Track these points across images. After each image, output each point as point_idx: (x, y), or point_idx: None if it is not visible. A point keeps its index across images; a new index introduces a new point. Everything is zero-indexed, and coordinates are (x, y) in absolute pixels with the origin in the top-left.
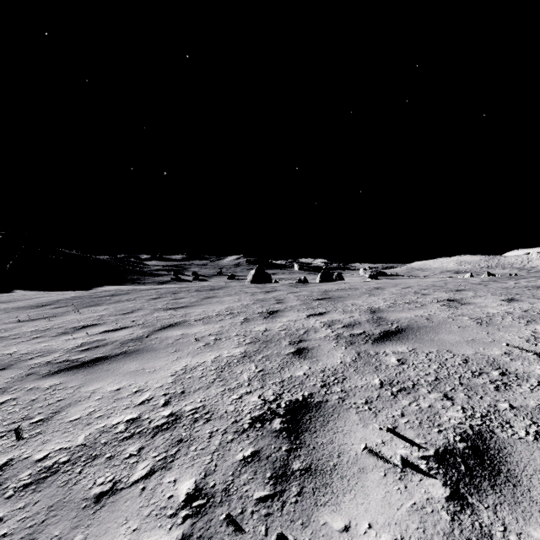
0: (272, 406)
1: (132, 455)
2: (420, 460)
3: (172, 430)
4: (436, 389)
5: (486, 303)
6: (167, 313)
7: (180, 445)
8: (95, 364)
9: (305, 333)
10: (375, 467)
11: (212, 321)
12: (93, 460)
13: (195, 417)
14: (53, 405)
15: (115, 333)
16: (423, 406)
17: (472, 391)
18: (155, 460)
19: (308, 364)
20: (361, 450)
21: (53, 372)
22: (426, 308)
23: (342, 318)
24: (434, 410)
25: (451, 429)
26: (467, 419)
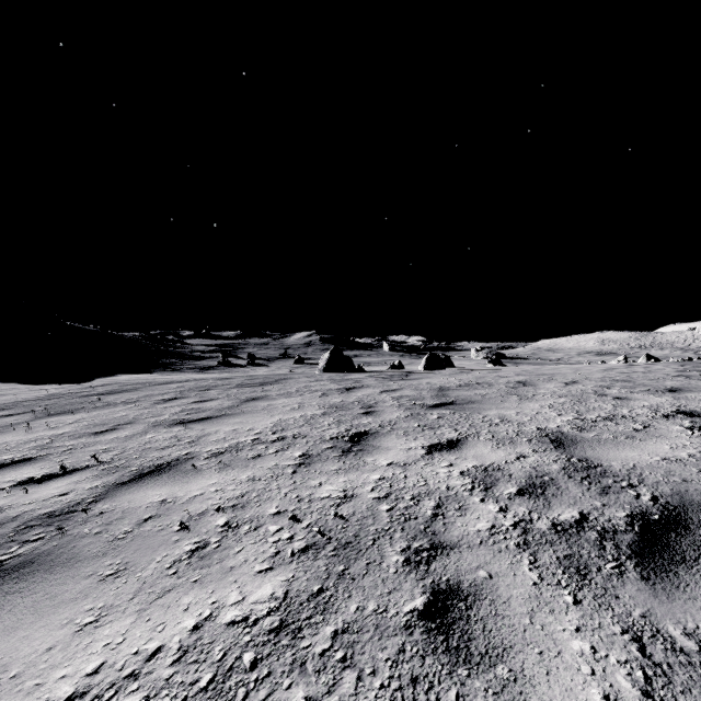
0: None
1: None
2: None
3: None
4: None
5: None
6: (170, 433)
7: None
8: None
9: (438, 515)
10: None
11: (238, 461)
12: None
13: None
14: None
15: (36, 490)
16: None
17: None
18: None
19: None
20: None
21: None
22: (663, 435)
23: (504, 461)
24: None
25: None
26: None
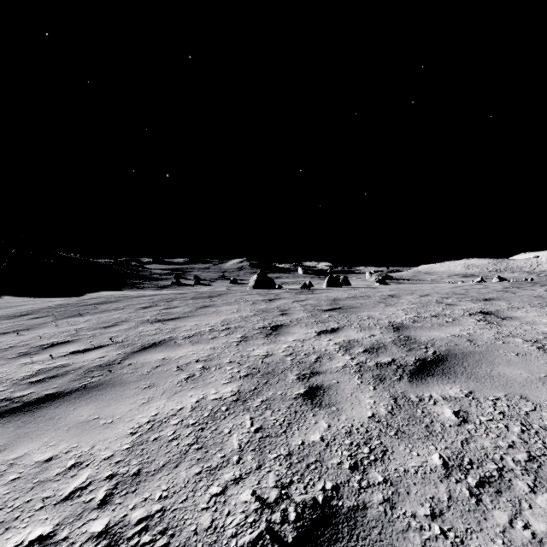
0: (274, 517)
1: None
2: None
3: None
4: (541, 483)
5: (532, 317)
6: (154, 327)
7: None
8: (39, 406)
9: (318, 361)
10: None
11: (203, 340)
12: None
13: (141, 542)
14: None
15: (84, 355)
16: (537, 529)
17: None
18: None
19: (326, 419)
20: None
21: None
22: (460, 324)
23: (361, 337)
24: None
25: None
26: None
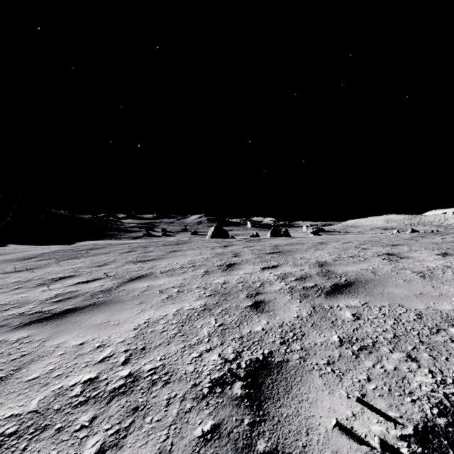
0: (233, 366)
1: (83, 426)
2: (400, 441)
3: (128, 395)
4: (397, 348)
5: (423, 257)
6: (136, 265)
7: (135, 415)
8: (65, 315)
9: (261, 286)
10: (350, 449)
11: (175, 274)
12: (41, 432)
13: (153, 378)
14: (16, 361)
15: (87, 285)
16: (388, 368)
17: (436, 351)
18: (107, 434)
19: (266, 319)
20: (332, 427)
21: (24, 324)
22: (369, 262)
23: (294, 271)
24: (401, 374)
25: (425, 398)
26: (439, 386)
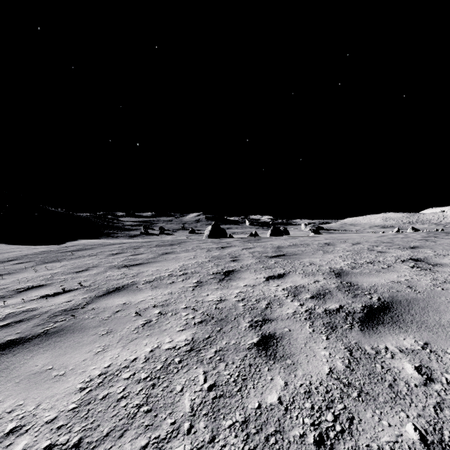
0: None
1: None
2: None
3: None
4: None
5: None
6: (120, 272)
7: None
8: None
9: (268, 307)
10: None
11: (162, 285)
12: None
13: None
14: None
15: (52, 299)
16: None
17: None
18: None
19: (282, 374)
20: None
21: None
22: (396, 270)
23: (307, 283)
24: None
25: None
26: None
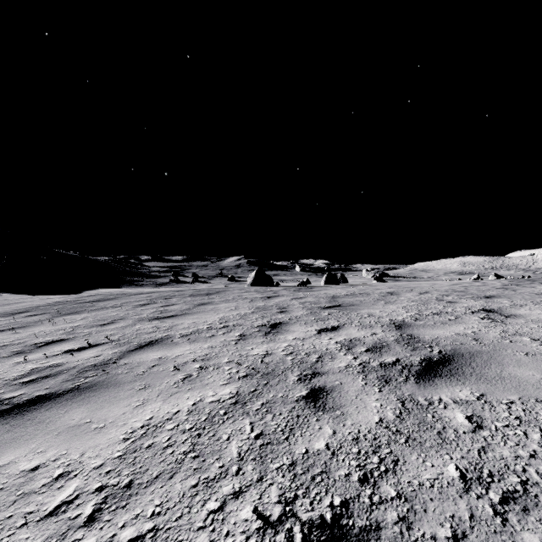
0: (278, 539)
1: None
2: None
3: None
4: None
5: (536, 315)
6: (151, 324)
7: None
8: (30, 408)
9: (319, 361)
10: None
11: (200, 338)
12: None
13: None
14: None
15: (78, 354)
16: None
17: None
18: None
19: (330, 424)
20: None
21: None
22: (464, 322)
23: (363, 336)
24: None
25: None
26: None
